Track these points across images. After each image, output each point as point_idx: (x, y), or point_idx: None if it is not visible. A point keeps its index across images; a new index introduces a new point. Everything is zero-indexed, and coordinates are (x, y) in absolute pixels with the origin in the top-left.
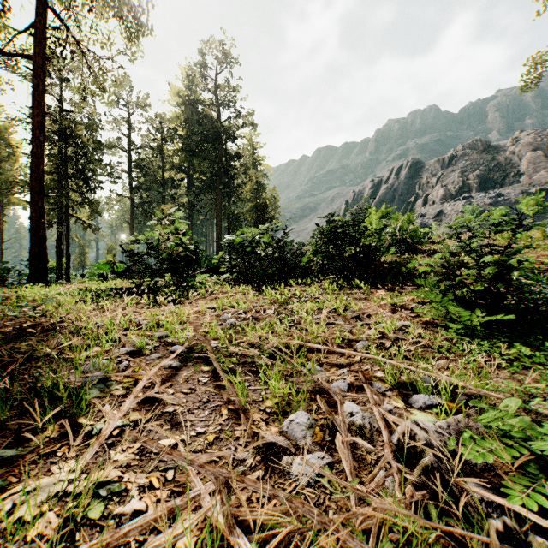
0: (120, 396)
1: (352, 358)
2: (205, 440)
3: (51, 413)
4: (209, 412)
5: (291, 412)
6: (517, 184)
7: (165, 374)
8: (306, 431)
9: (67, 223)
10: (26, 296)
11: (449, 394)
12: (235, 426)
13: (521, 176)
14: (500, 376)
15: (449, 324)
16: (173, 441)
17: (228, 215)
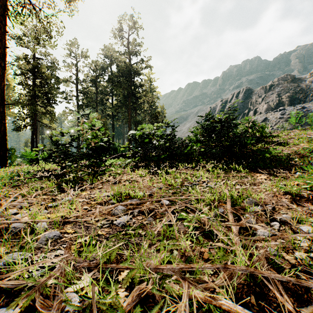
0: None
1: None
2: None
3: None
4: None
5: None
6: None
7: None
8: None
9: (35, 125)
10: None
11: None
12: None
13: None
14: None
15: None
16: None
17: (135, 121)
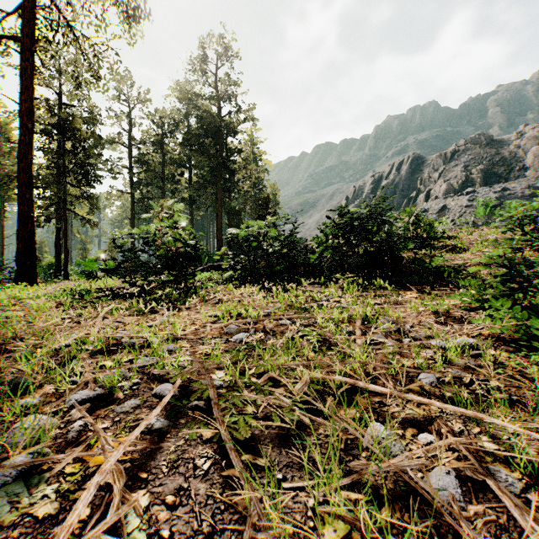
0: (43, 522)
1: (426, 405)
2: None
3: None
4: None
5: None
6: (522, 178)
7: (140, 448)
8: None
9: (65, 218)
10: None
11: None
12: None
13: (527, 170)
14: None
15: (538, 344)
16: None
17: (228, 210)
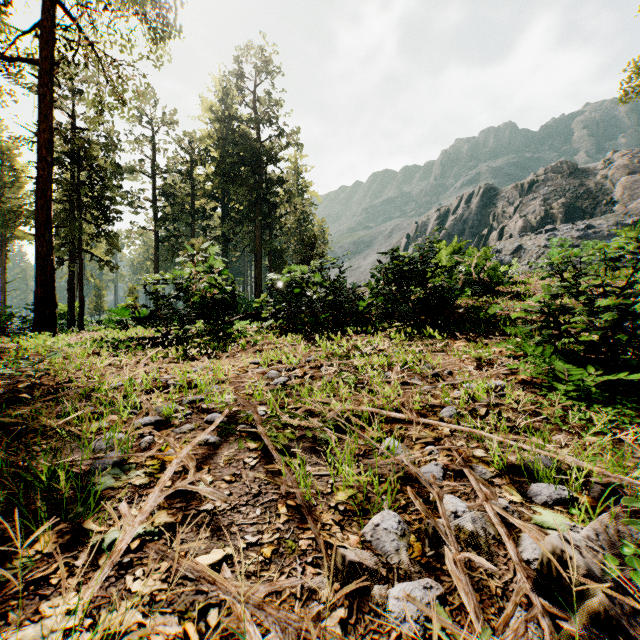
0: (141, 487)
1: (439, 430)
2: (259, 556)
3: (39, 530)
4: (261, 510)
5: (372, 510)
6: (610, 214)
7: (200, 453)
8: (399, 542)
9: (80, 260)
10: (27, 348)
11: (580, 483)
12: (298, 533)
13: (615, 205)
14: (636, 455)
15: (557, 384)
16: (215, 558)
17: (269, 251)
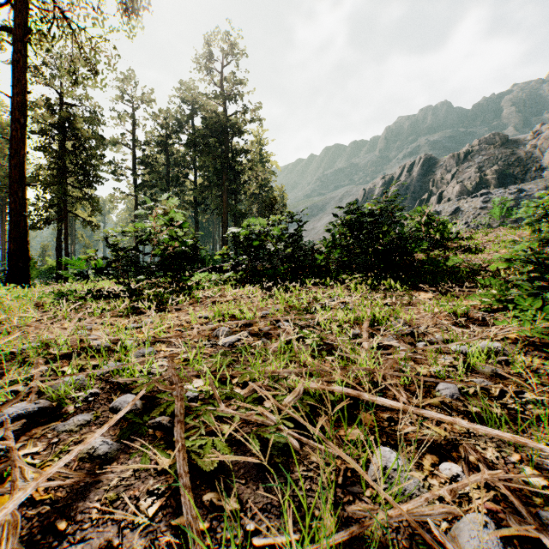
0: None
1: (447, 423)
2: None
3: None
4: None
5: None
6: (539, 179)
7: (71, 483)
8: None
9: (65, 220)
10: None
11: None
12: None
13: (544, 171)
14: None
15: None
16: None
17: (234, 213)
